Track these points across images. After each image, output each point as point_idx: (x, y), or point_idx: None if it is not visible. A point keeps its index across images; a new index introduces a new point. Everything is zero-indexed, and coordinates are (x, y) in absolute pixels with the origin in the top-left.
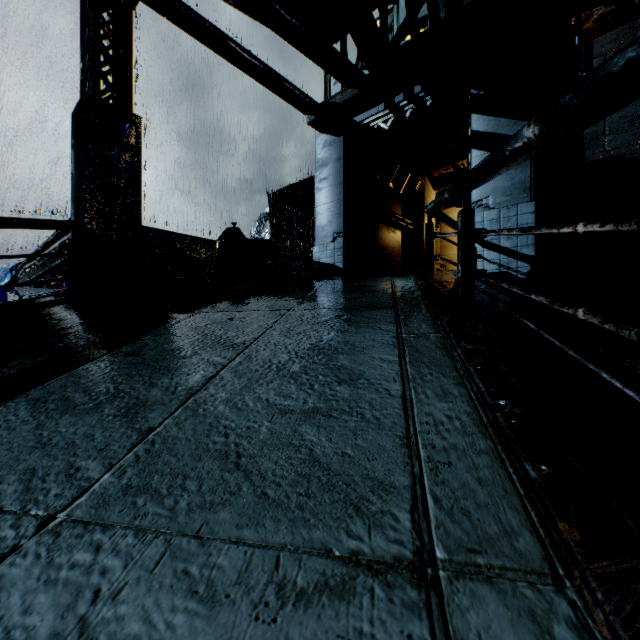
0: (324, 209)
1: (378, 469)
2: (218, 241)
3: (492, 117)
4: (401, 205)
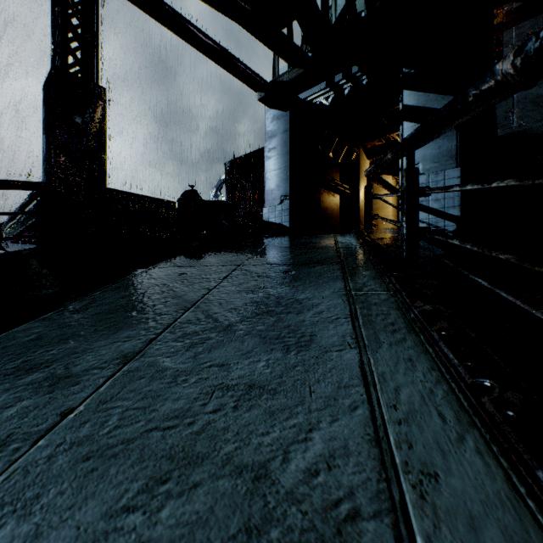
0: (273, 175)
1: (343, 484)
2: (177, 202)
3: (422, 93)
4: (339, 172)
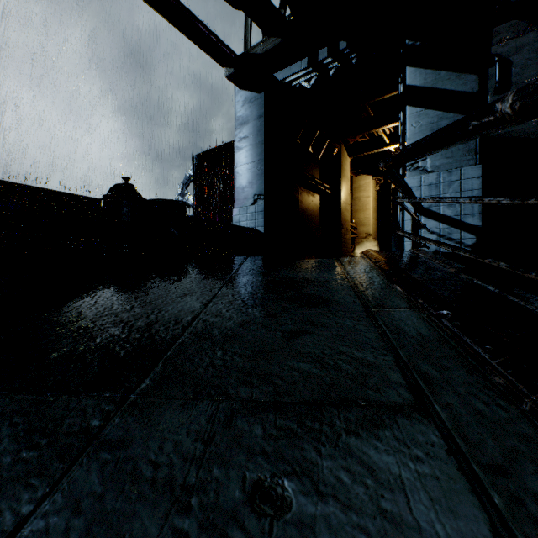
0: (244, 169)
1: None
2: (102, 201)
3: (430, 70)
4: (319, 170)
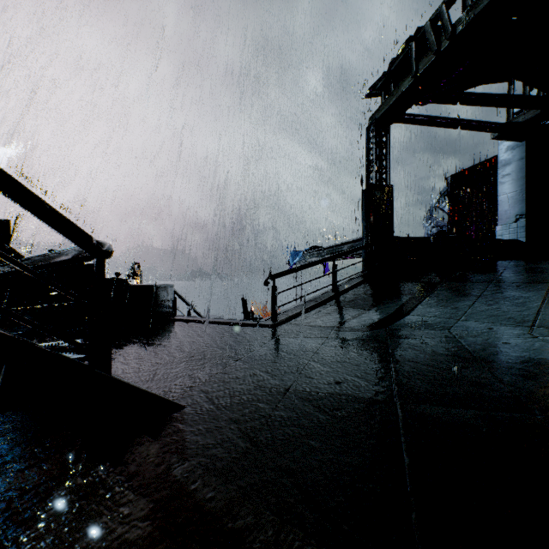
0: (506, 198)
1: (526, 319)
2: (432, 239)
3: None
4: None
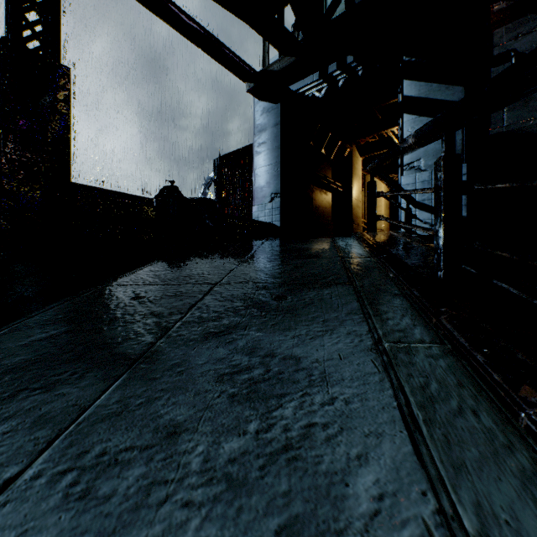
0: (262, 171)
1: None
2: (155, 199)
3: (424, 82)
4: (332, 170)
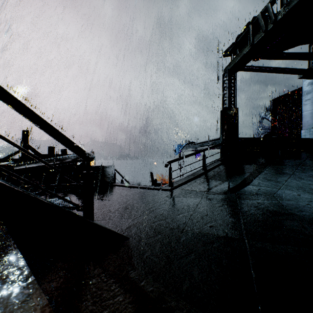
0: (307, 113)
1: None
2: (262, 139)
3: None
4: None
